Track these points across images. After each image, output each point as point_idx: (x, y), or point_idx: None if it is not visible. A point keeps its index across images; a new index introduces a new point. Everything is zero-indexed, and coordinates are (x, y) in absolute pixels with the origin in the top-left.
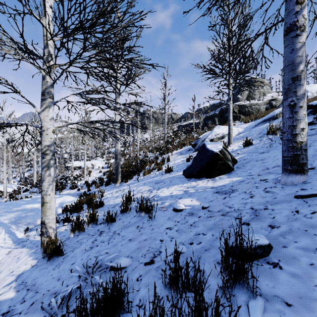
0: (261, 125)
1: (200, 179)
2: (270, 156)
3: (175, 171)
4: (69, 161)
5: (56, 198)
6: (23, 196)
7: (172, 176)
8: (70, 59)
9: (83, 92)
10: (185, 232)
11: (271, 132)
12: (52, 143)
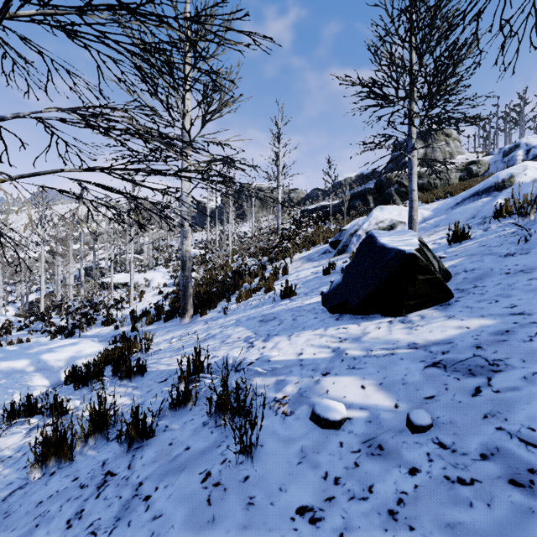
0: (471, 202)
1: (368, 318)
2: None
3: (301, 295)
4: (108, 274)
5: (65, 347)
6: (16, 339)
7: (297, 305)
8: None
9: (87, 108)
10: None
11: (506, 214)
12: None
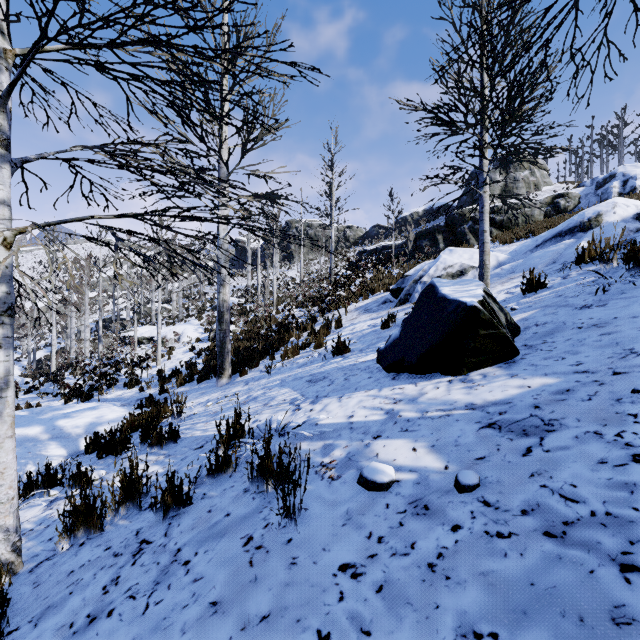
0: (552, 244)
1: (427, 377)
2: (617, 316)
3: (355, 351)
4: (131, 326)
5: (83, 411)
6: (23, 403)
7: (350, 363)
8: (34, 9)
9: (116, 144)
10: (414, 607)
11: (588, 259)
12: (2, 279)
